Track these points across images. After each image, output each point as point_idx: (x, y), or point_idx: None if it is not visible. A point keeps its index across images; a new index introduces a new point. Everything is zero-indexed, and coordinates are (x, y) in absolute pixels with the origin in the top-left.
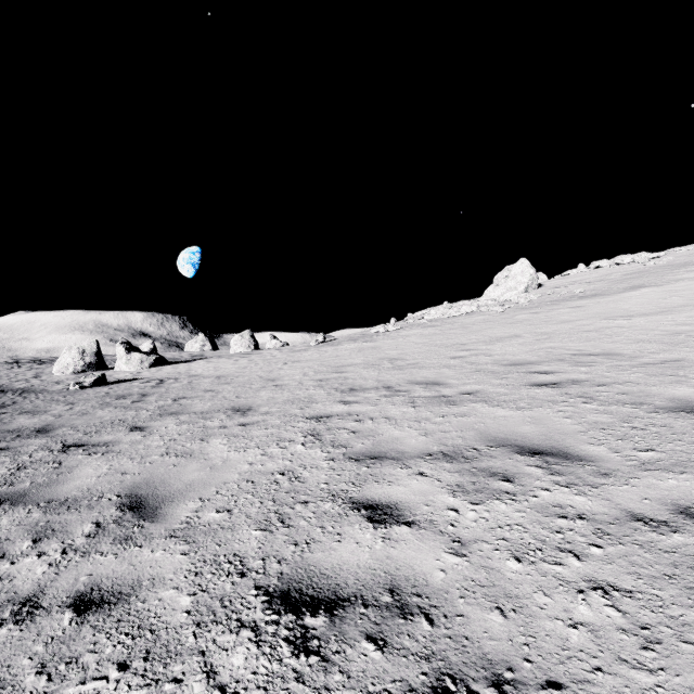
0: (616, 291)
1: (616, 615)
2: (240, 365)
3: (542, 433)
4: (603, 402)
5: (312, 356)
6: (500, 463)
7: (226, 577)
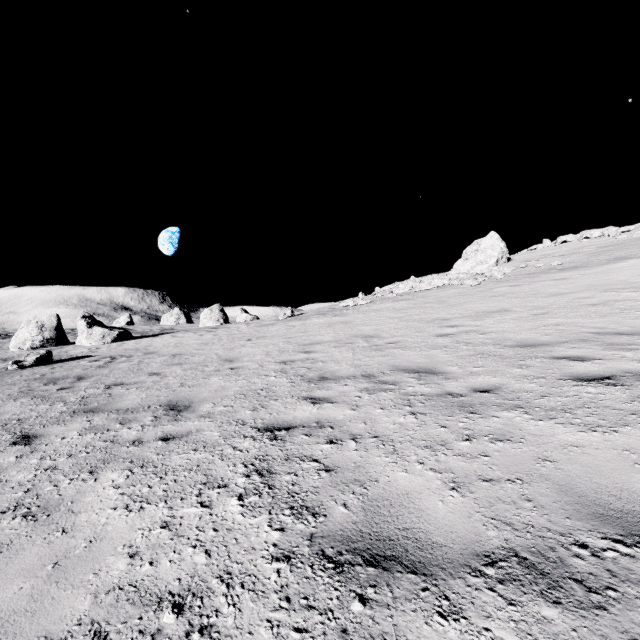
0: (599, 262)
1: None
2: (202, 341)
3: None
4: None
5: (279, 331)
6: None
7: None
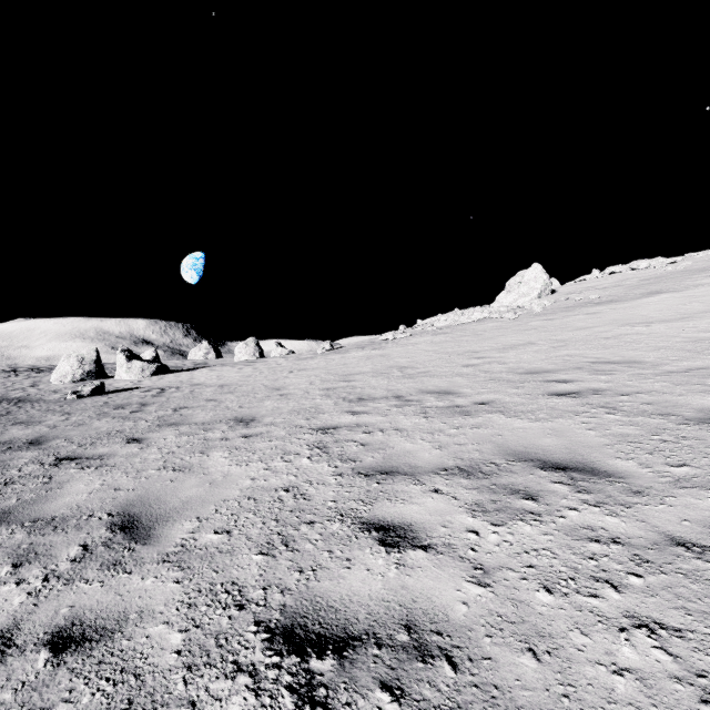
0: (633, 297)
1: (666, 659)
2: (244, 374)
3: (565, 446)
4: (628, 413)
5: (319, 364)
6: (521, 479)
7: (222, 610)
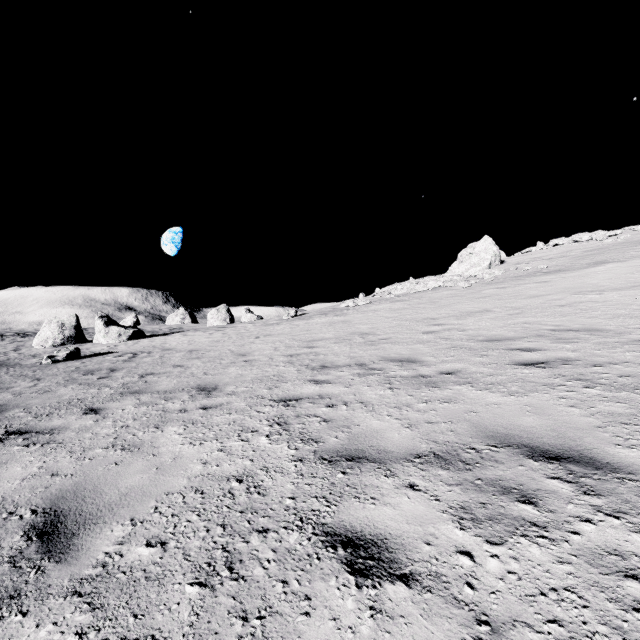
0: (580, 266)
1: None
2: (213, 339)
3: (550, 427)
4: (608, 387)
5: (284, 330)
6: (511, 472)
7: None
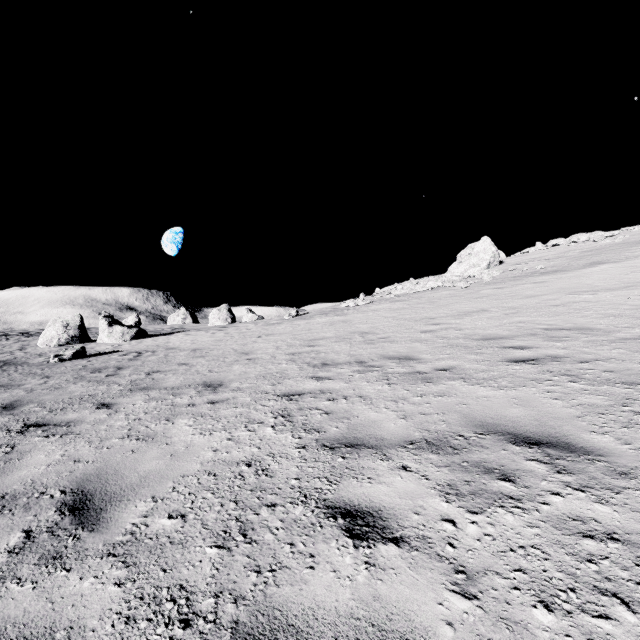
0: (576, 267)
1: None
2: (216, 338)
3: (534, 417)
4: (591, 381)
5: (286, 329)
6: (494, 456)
7: (164, 627)
